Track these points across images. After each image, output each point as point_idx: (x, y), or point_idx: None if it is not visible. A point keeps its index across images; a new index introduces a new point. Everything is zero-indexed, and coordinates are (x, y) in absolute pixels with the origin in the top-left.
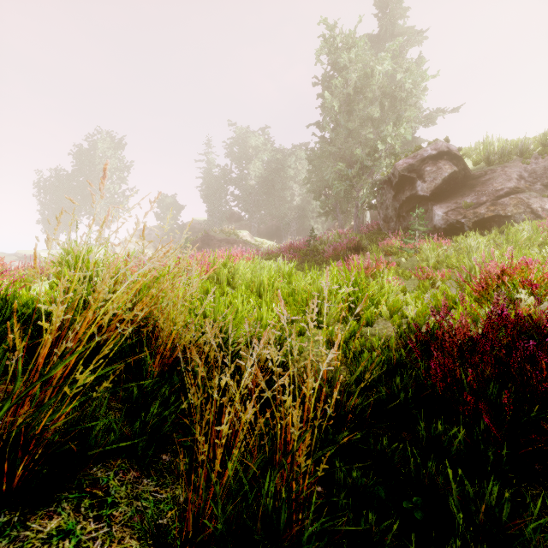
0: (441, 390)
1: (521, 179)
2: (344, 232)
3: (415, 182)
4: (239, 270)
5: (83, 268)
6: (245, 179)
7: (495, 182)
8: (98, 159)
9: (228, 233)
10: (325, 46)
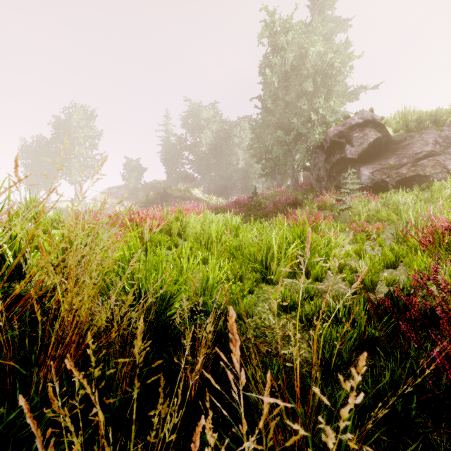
0: None
1: (437, 144)
2: (282, 190)
3: (344, 147)
4: (190, 223)
5: None
6: (197, 146)
7: (414, 147)
8: (73, 128)
9: (183, 191)
10: (266, 30)
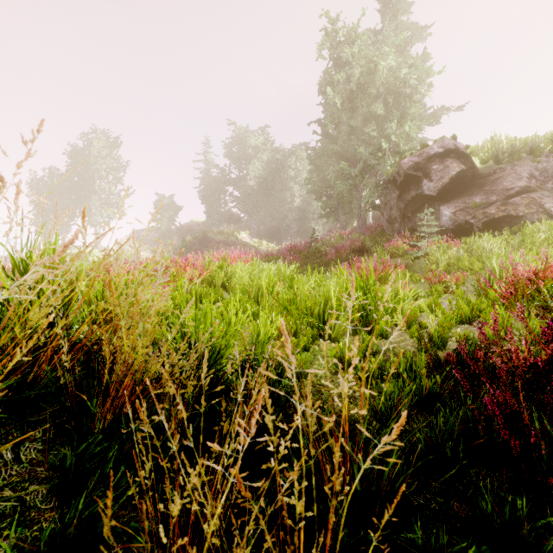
0: (517, 452)
1: (532, 178)
2: (346, 233)
3: (421, 181)
4: (236, 273)
5: (26, 272)
6: (244, 179)
7: (505, 181)
8: (93, 159)
9: (226, 234)
10: (327, 40)
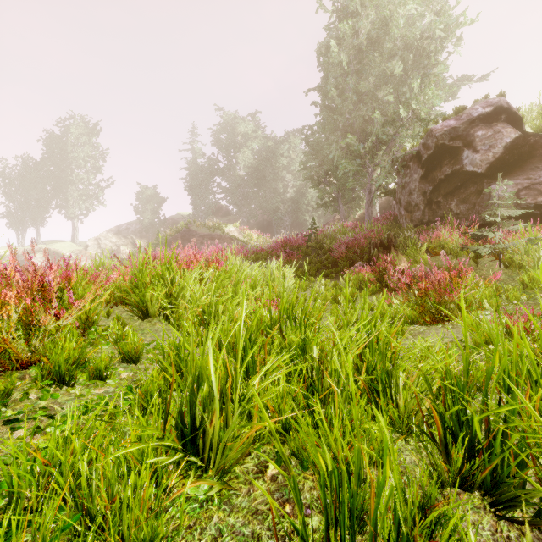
0: None
1: None
2: (350, 225)
3: (461, 153)
4: (186, 288)
5: None
6: (233, 169)
7: None
8: (70, 146)
9: (212, 227)
10: None
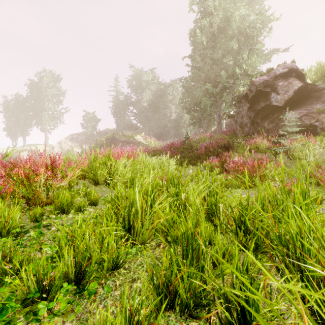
0: None
1: None
2: (208, 135)
3: (270, 95)
4: (118, 169)
5: None
6: (140, 102)
7: None
8: (43, 88)
9: (127, 136)
10: None
